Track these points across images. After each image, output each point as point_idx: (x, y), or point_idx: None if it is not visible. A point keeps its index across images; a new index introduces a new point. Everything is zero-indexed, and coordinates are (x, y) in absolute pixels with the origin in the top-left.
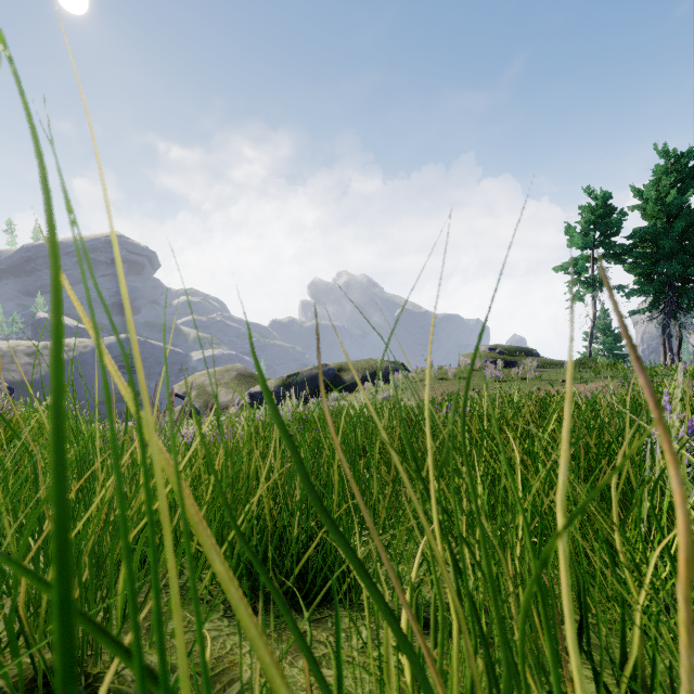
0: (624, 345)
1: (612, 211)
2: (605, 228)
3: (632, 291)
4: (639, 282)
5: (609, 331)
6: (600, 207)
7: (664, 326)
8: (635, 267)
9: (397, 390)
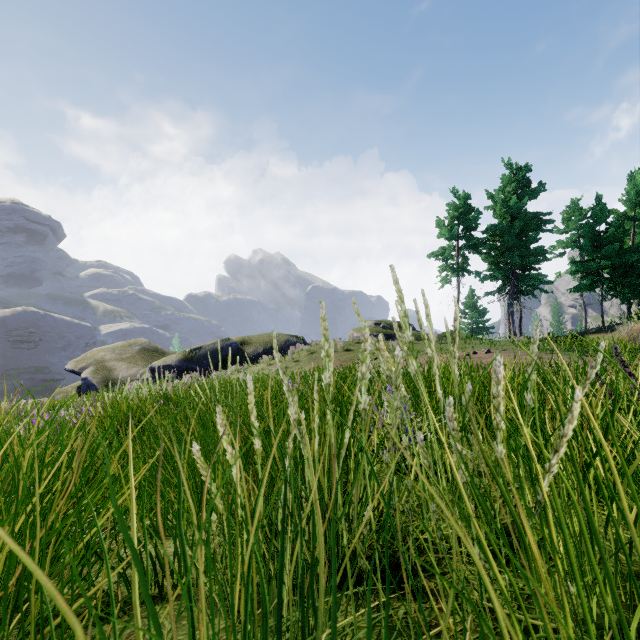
0: (486, 319)
1: (471, 210)
2: (466, 223)
3: (486, 276)
4: (491, 269)
5: (476, 308)
6: (462, 206)
7: (509, 305)
8: (489, 256)
9: (291, 362)
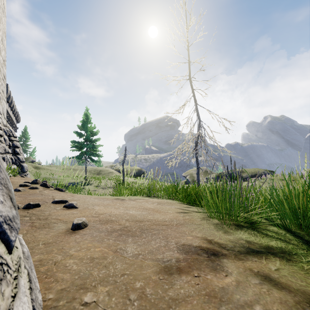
0: None
1: None
2: None
3: None
4: None
5: None
6: None
7: None
8: None
9: (259, 182)
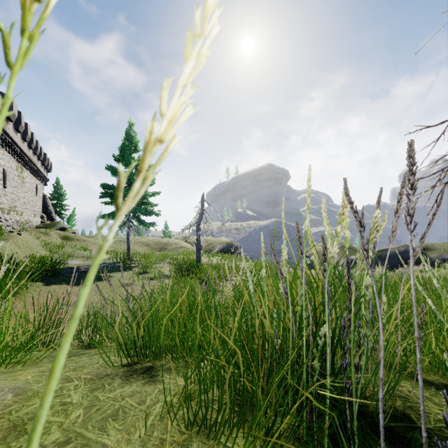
0: None
1: None
2: None
3: None
4: None
5: None
6: None
7: None
8: None
9: None
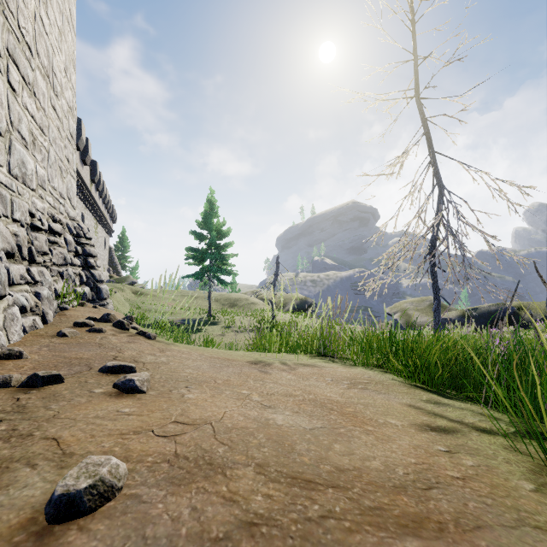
0: None
1: None
2: None
3: None
4: None
5: None
6: None
7: None
8: None
9: None
